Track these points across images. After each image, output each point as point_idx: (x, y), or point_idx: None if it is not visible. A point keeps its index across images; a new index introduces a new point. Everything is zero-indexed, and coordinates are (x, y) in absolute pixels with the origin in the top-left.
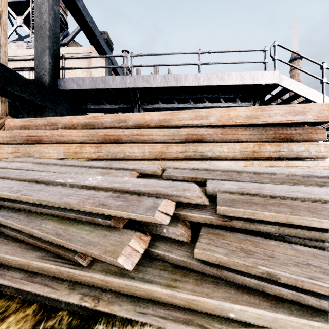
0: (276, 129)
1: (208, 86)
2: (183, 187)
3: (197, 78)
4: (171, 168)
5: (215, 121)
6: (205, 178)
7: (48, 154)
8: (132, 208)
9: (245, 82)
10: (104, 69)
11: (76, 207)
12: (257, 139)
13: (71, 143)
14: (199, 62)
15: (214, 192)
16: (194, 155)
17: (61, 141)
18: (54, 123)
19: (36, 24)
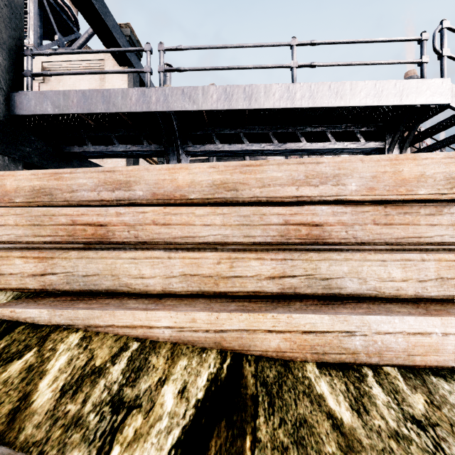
0: None
1: (309, 109)
2: None
3: (289, 94)
4: None
5: (358, 189)
6: None
7: None
8: None
9: (386, 101)
10: (126, 86)
11: None
12: None
13: None
14: (293, 63)
15: None
16: (306, 286)
17: None
18: None
19: None
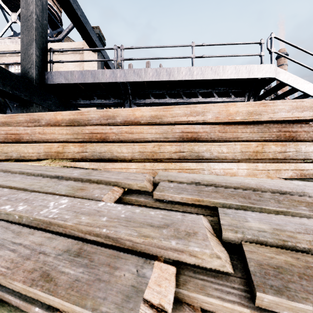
0: (280, 127)
1: (202, 80)
2: (186, 228)
3: (190, 72)
4: (165, 180)
5: (212, 118)
6: (213, 201)
7: (27, 154)
8: (95, 292)
9: (241, 76)
10: (96, 64)
11: (0, 281)
12: (259, 138)
13: (54, 142)
14: (192, 56)
15: (235, 237)
16: (189, 156)
17: (43, 139)
18: (37, 119)
19: (22, 15)
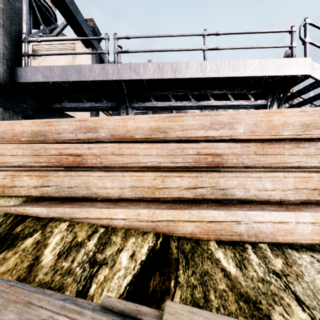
0: None
1: (215, 78)
2: None
3: (202, 68)
4: None
5: (245, 132)
6: None
7: None
8: None
9: (267, 73)
10: (90, 62)
11: None
12: (318, 163)
13: (4, 167)
14: (205, 47)
15: None
16: (210, 194)
17: None
18: None
19: None
